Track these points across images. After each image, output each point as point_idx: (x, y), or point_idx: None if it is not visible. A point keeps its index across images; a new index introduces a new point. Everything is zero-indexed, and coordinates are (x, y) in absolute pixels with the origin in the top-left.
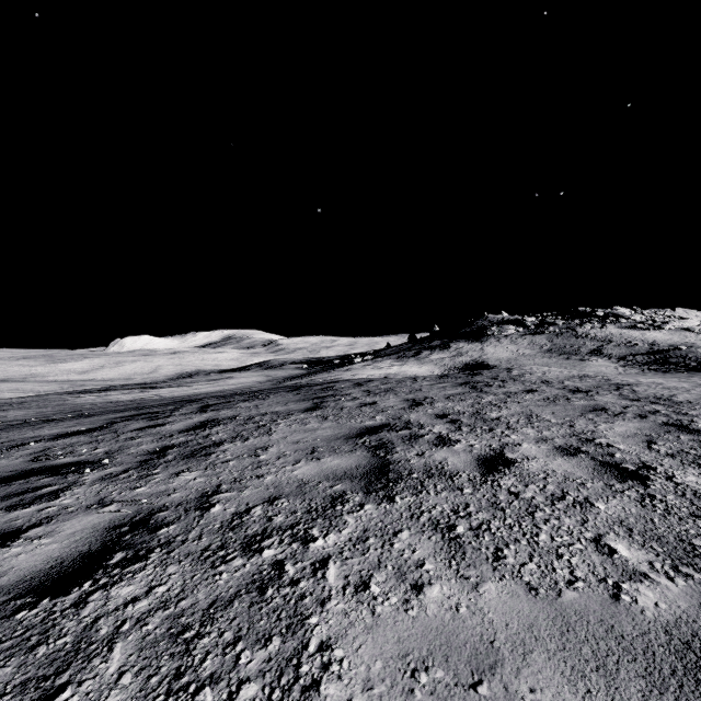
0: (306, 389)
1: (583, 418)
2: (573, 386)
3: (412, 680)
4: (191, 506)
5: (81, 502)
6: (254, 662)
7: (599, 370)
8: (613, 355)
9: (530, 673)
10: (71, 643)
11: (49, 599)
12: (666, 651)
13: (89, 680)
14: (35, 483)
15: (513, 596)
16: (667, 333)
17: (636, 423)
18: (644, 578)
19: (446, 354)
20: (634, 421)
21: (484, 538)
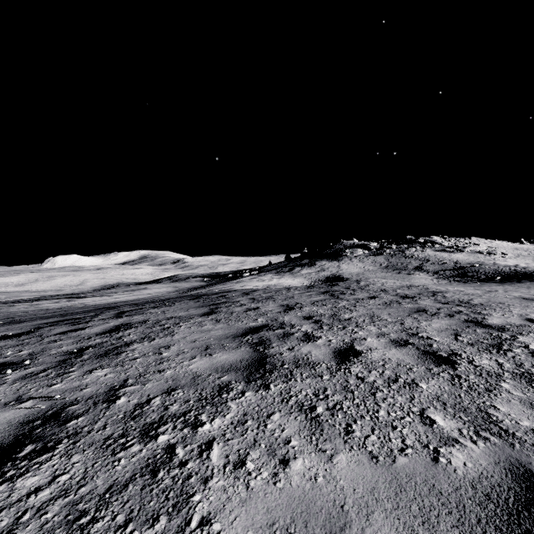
0: (204, 297)
1: (410, 318)
2: (403, 293)
3: None
4: (99, 399)
5: (0, 399)
6: None
7: (421, 281)
8: (430, 270)
9: (372, 531)
10: None
11: None
12: (473, 503)
13: None
14: None
15: (359, 464)
16: (466, 255)
17: (447, 320)
18: (455, 443)
19: (312, 270)
20: (445, 319)
21: (338, 416)
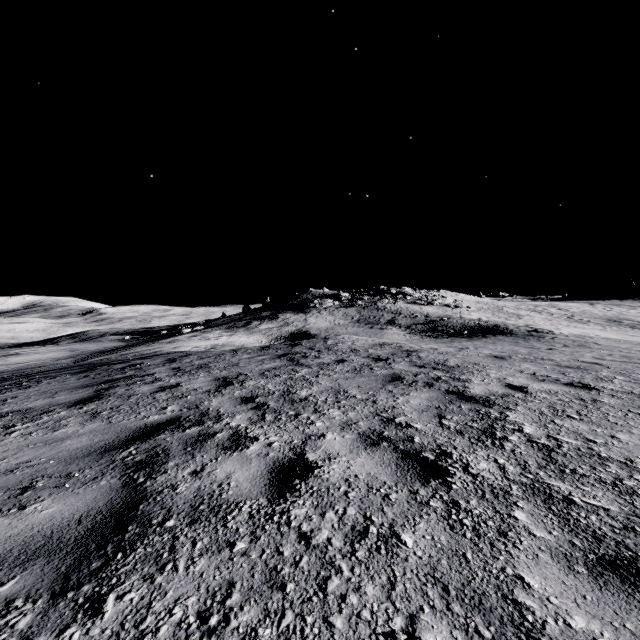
0: (101, 369)
1: (384, 391)
2: (375, 354)
3: None
4: None
5: None
6: None
7: (394, 337)
8: (403, 324)
9: None
10: None
11: None
12: None
13: None
14: None
15: None
16: (435, 308)
17: (427, 393)
18: None
19: (274, 324)
20: (425, 390)
21: None
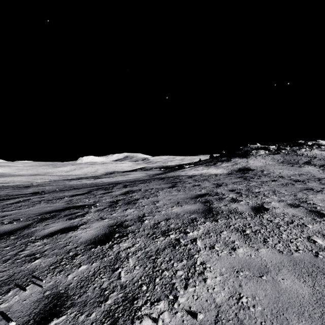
0: (166, 179)
1: (301, 193)
2: (295, 178)
3: (237, 274)
4: (136, 220)
5: (94, 218)
6: (179, 266)
7: (309, 172)
8: (317, 164)
9: (281, 274)
10: (114, 257)
11: (100, 246)
12: None
13: (125, 267)
14: (73, 211)
15: (272, 253)
16: None
17: None
18: None
19: (229, 164)
20: None
21: (258, 235)
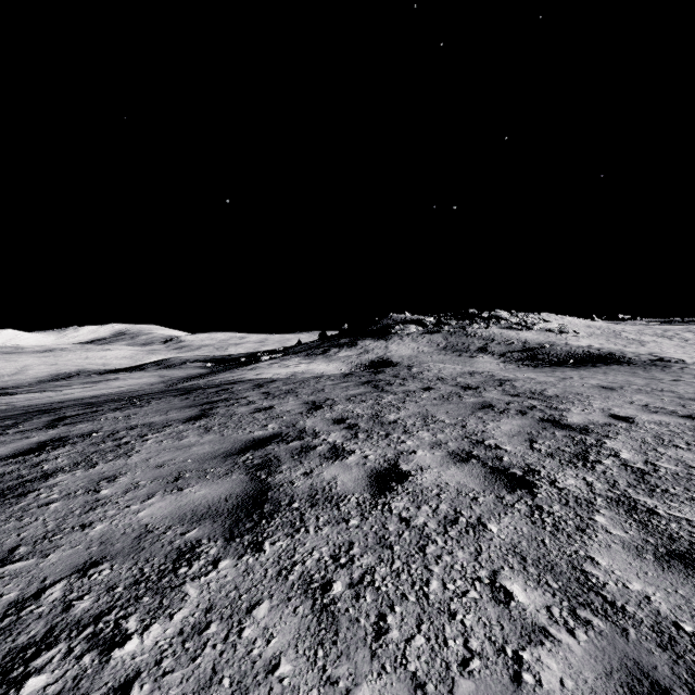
0: (198, 392)
1: (473, 417)
2: (464, 382)
3: None
4: None
5: None
6: None
7: (485, 366)
8: (496, 352)
9: None
10: None
11: None
12: None
13: None
14: None
15: None
16: (535, 333)
17: (519, 420)
18: (545, 637)
19: (353, 351)
20: (517, 418)
21: (365, 599)
